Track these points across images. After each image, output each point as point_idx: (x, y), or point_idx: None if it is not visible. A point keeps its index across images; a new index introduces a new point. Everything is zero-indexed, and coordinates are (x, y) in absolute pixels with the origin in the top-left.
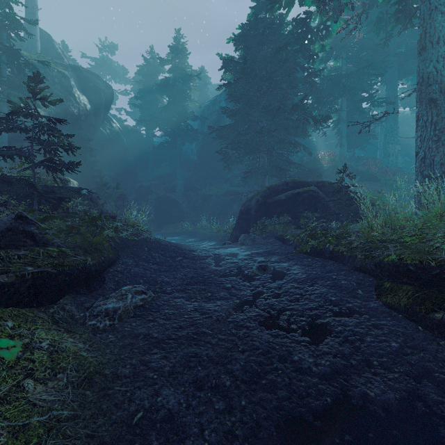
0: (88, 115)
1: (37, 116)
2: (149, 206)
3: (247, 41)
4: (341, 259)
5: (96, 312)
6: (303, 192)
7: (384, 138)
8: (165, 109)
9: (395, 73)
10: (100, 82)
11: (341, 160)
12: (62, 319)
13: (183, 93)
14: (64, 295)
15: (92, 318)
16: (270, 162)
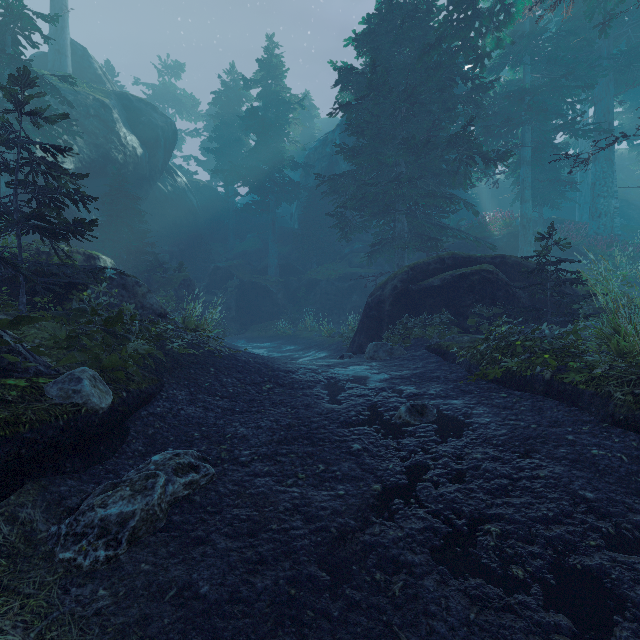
0: (139, 163)
1: (22, 142)
2: (229, 296)
3: (375, 41)
4: (574, 397)
5: (81, 526)
6: (471, 274)
7: (591, 188)
8: (251, 154)
9: (610, 86)
10: (157, 115)
11: (523, 224)
12: (1, 547)
13: (279, 129)
14: (22, 482)
15: (71, 541)
16: (411, 228)
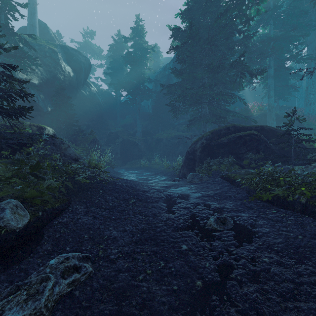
0: (71, 80)
1: None
2: (116, 147)
3: (191, 14)
4: None
5: None
6: (245, 136)
7: (305, 90)
8: (128, 75)
9: None
10: (81, 56)
11: (269, 109)
12: None
13: (142, 62)
14: None
15: None
16: (210, 111)
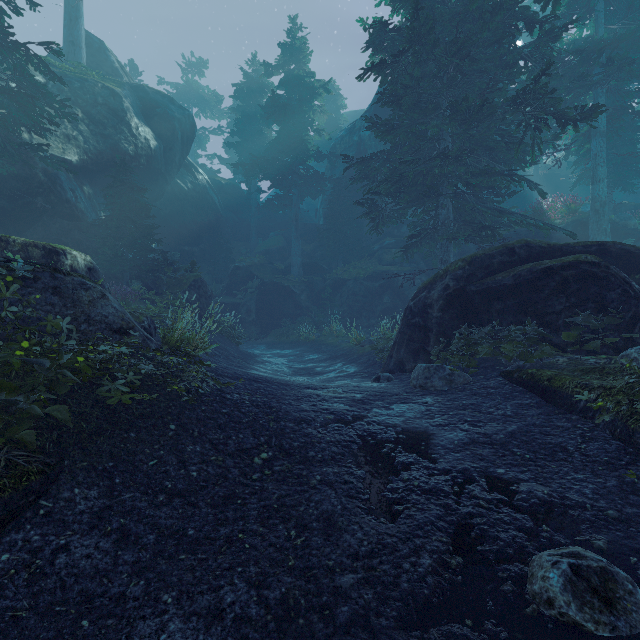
0: (153, 156)
1: None
2: (249, 298)
3: None
4: None
5: None
6: (563, 268)
7: None
8: (273, 146)
9: None
10: (174, 107)
11: (596, 208)
12: None
13: (302, 117)
14: None
15: None
16: (456, 216)
